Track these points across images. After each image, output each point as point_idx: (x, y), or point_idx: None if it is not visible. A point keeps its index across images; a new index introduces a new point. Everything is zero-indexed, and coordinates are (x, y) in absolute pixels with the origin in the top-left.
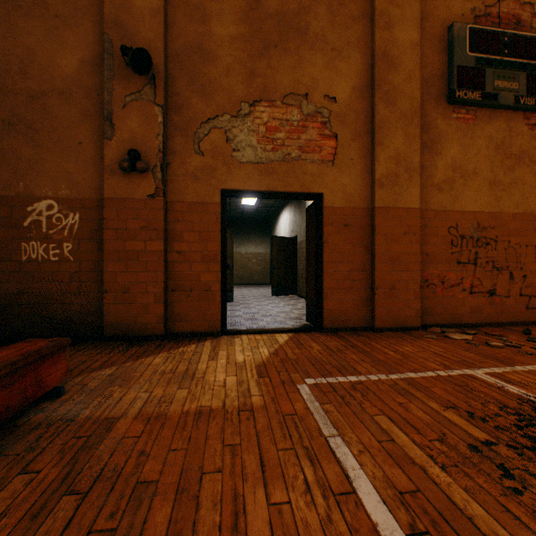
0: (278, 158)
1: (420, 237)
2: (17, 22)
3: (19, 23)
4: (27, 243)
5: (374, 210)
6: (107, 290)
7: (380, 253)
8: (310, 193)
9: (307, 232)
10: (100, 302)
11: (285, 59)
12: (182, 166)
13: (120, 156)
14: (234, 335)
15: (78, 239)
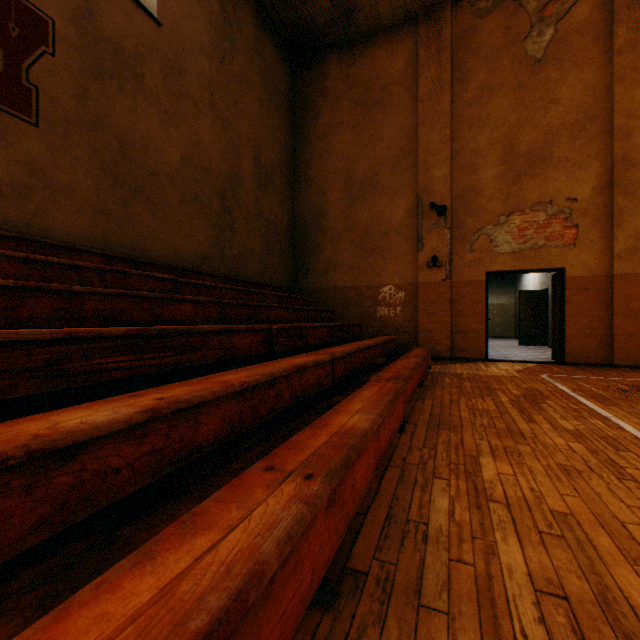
0: (527, 248)
1: None
2: (375, 199)
3: (376, 200)
4: (379, 307)
5: (612, 277)
6: (419, 331)
7: (618, 309)
8: (553, 268)
9: (552, 293)
10: (414, 338)
11: (532, 181)
12: (461, 260)
13: (426, 259)
14: (494, 362)
15: (403, 305)
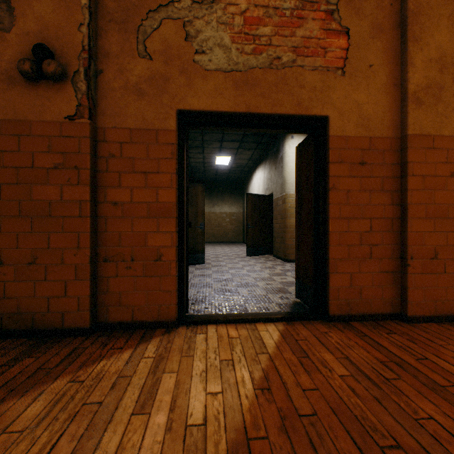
0: (262, 64)
1: None
2: None
3: None
4: None
5: (407, 140)
6: (3, 260)
7: (416, 204)
8: (308, 117)
9: (298, 178)
10: None
11: None
12: (120, 75)
13: (22, 56)
14: (196, 326)
15: None
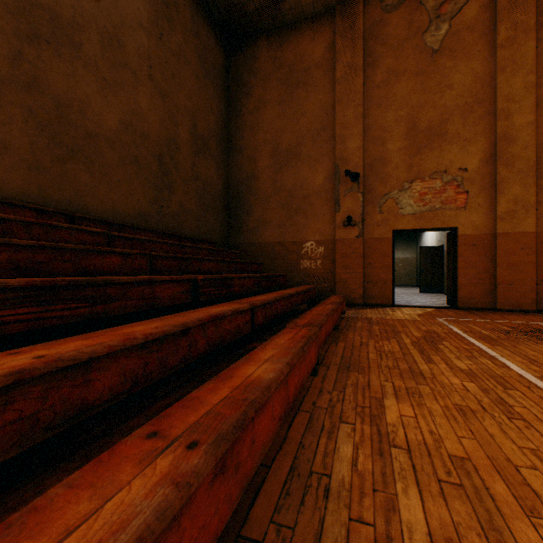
0: (426, 210)
1: (535, 251)
2: (299, 166)
3: (300, 167)
4: (302, 260)
5: (496, 235)
6: (336, 281)
7: (500, 262)
8: (448, 228)
9: (447, 249)
10: (332, 287)
11: (431, 154)
12: (371, 220)
13: (342, 219)
14: (399, 307)
15: (323, 258)
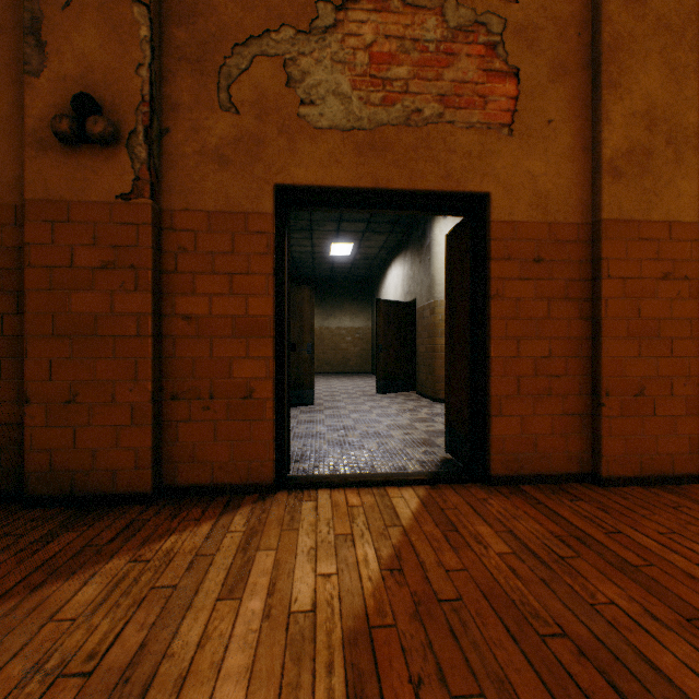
0: (395, 119)
1: (697, 284)
2: None
3: None
4: None
5: (601, 227)
6: (30, 397)
7: (613, 318)
8: (461, 195)
9: (449, 280)
10: (20, 422)
11: None
12: (194, 135)
13: (57, 110)
14: (302, 490)
15: None
